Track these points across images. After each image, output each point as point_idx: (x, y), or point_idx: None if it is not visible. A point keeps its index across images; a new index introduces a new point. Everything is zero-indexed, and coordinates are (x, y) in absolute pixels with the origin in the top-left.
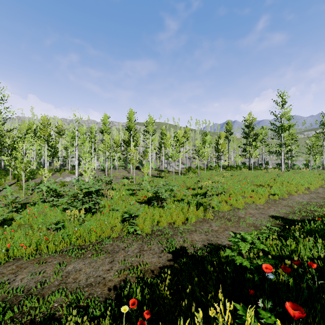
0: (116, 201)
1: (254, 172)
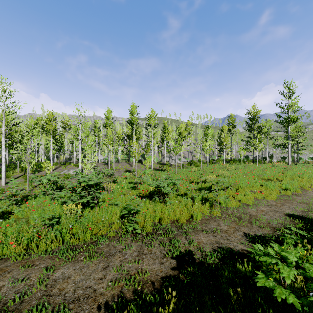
0: (116, 194)
1: (259, 165)
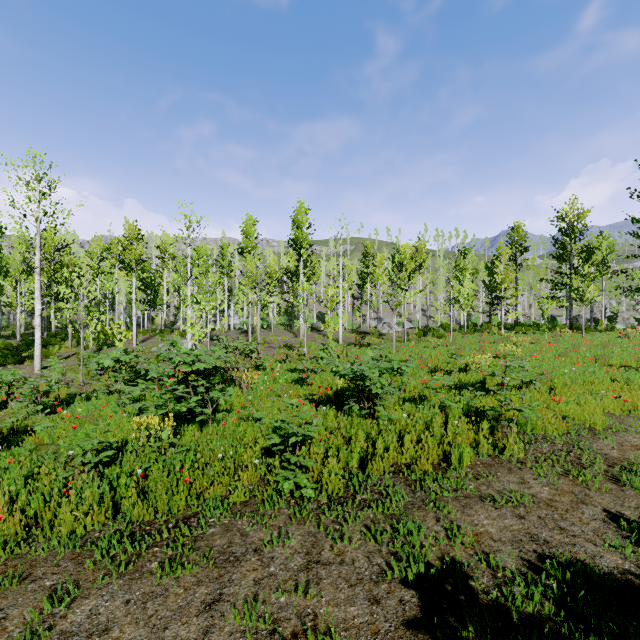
0: (260, 396)
1: (587, 336)
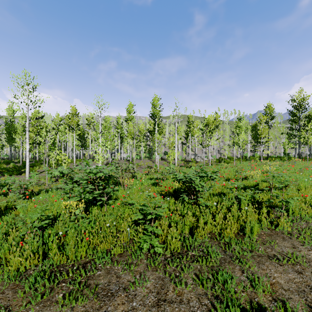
0: (133, 191)
1: (310, 162)
